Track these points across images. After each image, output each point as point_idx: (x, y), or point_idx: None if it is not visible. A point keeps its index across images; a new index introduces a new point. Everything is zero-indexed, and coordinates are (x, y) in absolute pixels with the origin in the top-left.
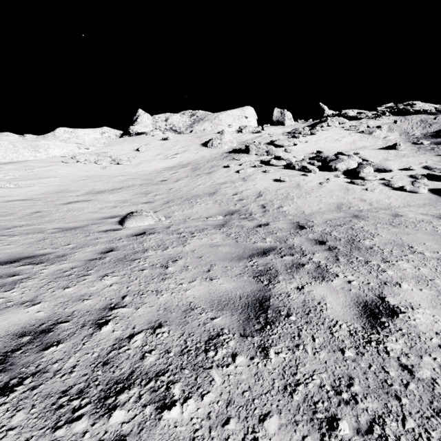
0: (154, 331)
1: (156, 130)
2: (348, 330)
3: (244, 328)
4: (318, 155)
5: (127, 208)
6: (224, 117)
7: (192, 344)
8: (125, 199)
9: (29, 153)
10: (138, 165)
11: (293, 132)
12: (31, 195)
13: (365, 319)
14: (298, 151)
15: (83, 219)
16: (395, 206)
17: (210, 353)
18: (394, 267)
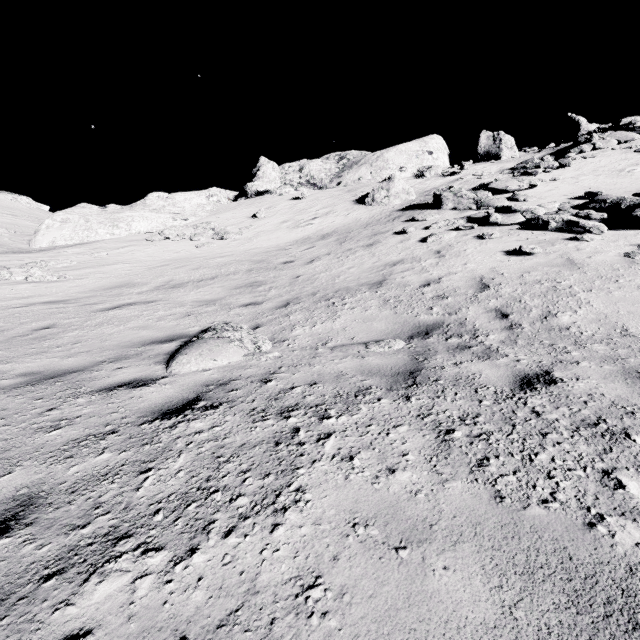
0: None
1: (286, 186)
2: None
3: None
4: (595, 198)
5: (208, 317)
6: (393, 155)
7: None
8: (213, 298)
9: (105, 229)
10: (251, 239)
11: (523, 167)
12: (73, 293)
13: None
14: (541, 197)
15: (109, 344)
16: None
17: None
18: None
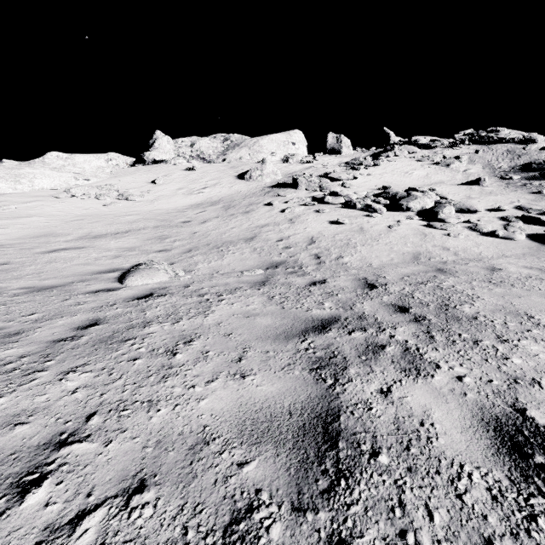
0: (126, 503)
1: (179, 158)
2: (486, 487)
3: (300, 487)
4: (385, 191)
5: (134, 258)
6: (266, 143)
7: (197, 539)
8: (132, 246)
9: (6, 184)
10: (153, 202)
11: (353, 163)
12: (1, 240)
13: (508, 458)
14: (359, 186)
15: (67, 274)
16: (487, 256)
17: None
18: (519, 351)
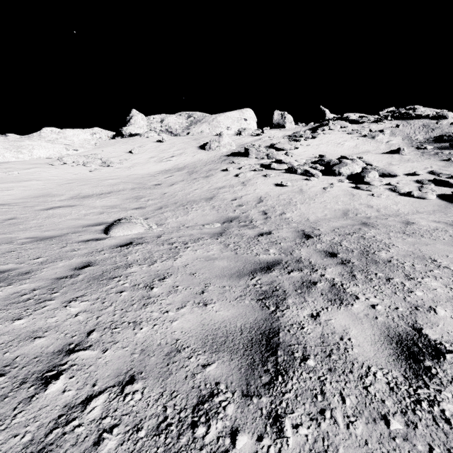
0: (121, 390)
1: (151, 132)
2: (386, 382)
3: (248, 381)
4: (321, 159)
5: (115, 214)
6: (223, 119)
7: (174, 413)
8: (113, 204)
9: (10, 154)
10: (130, 168)
11: (294, 135)
12: (8, 199)
13: (404, 362)
14: (299, 155)
15: (63, 227)
16: (403, 213)
17: (199, 429)
18: (422, 286)
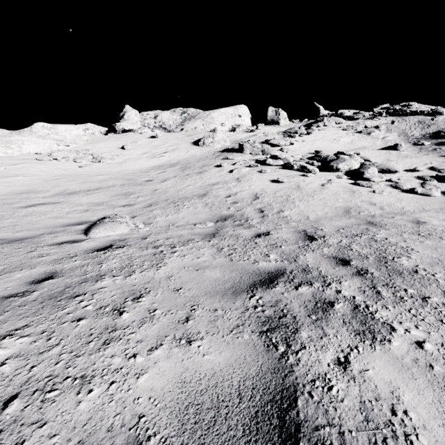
0: None
1: (145, 128)
2: None
3: None
4: (317, 154)
5: (101, 212)
6: (217, 115)
7: None
8: (100, 201)
9: None
10: (122, 164)
11: (289, 131)
12: None
13: None
14: (295, 151)
15: (40, 226)
16: (409, 210)
17: None
18: None
